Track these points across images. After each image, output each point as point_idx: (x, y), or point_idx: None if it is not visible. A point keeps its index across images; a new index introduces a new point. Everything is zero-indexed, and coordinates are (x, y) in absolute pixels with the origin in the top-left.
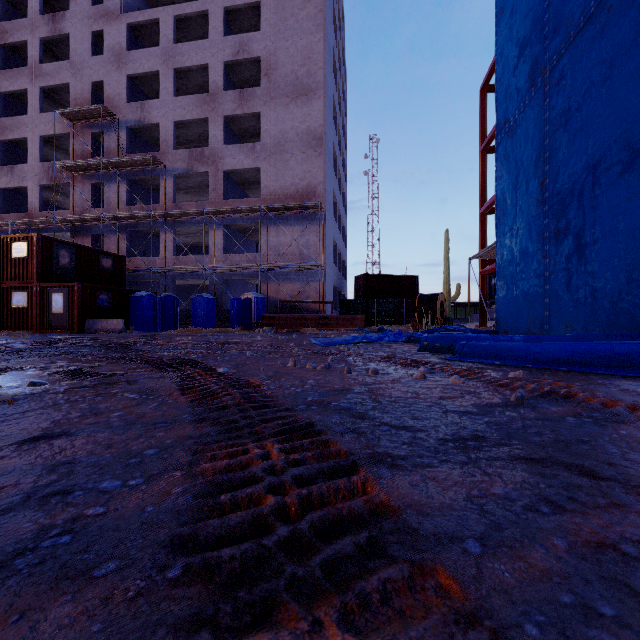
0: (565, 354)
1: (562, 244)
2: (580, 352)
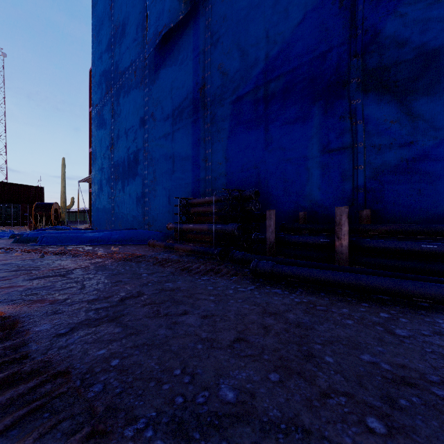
0: (94, 238)
1: (118, 183)
2: (101, 236)
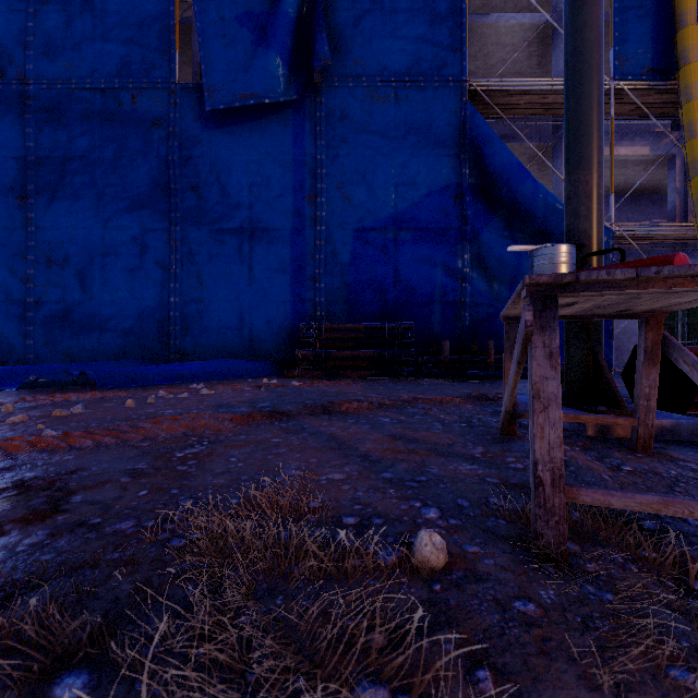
0: (181, 372)
1: (59, 274)
2: (187, 370)
